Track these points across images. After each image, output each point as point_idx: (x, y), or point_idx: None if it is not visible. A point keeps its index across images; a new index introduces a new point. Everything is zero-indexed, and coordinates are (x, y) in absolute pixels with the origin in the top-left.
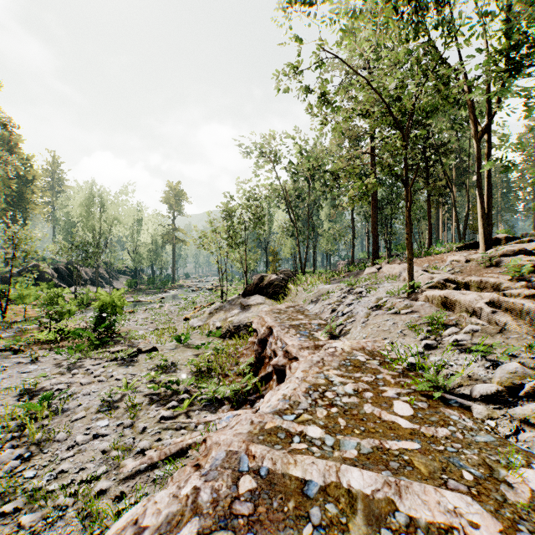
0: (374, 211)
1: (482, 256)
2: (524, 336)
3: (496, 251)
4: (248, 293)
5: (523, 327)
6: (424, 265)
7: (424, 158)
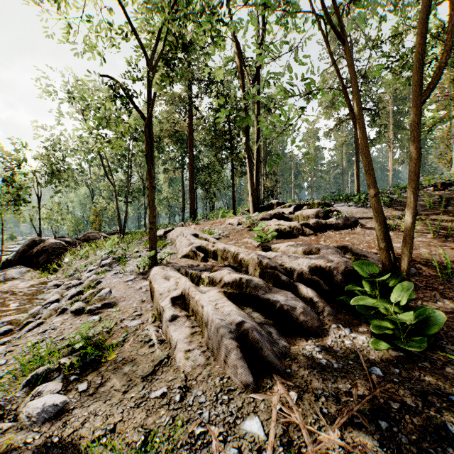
0: (191, 176)
1: (246, 219)
2: (176, 390)
3: (258, 214)
4: (11, 264)
5: (197, 353)
6: (204, 228)
7: (229, 131)
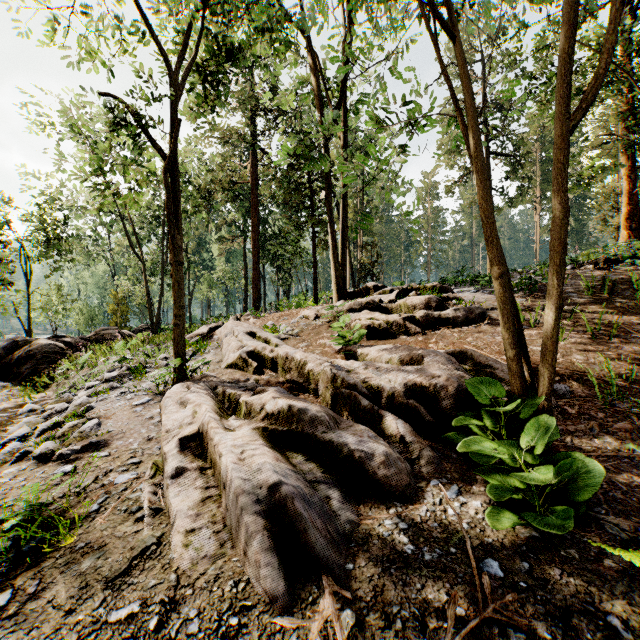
0: (255, 247)
1: (326, 310)
2: (155, 606)
3: (343, 303)
4: None
5: (205, 535)
6: (267, 323)
7: (309, 183)
